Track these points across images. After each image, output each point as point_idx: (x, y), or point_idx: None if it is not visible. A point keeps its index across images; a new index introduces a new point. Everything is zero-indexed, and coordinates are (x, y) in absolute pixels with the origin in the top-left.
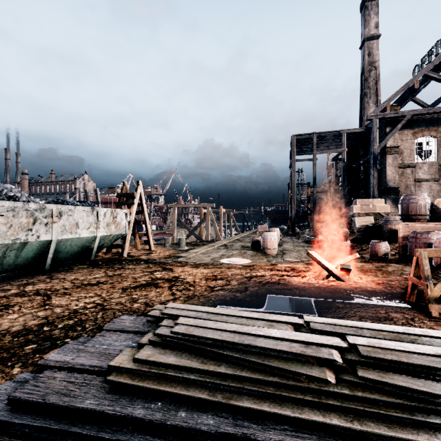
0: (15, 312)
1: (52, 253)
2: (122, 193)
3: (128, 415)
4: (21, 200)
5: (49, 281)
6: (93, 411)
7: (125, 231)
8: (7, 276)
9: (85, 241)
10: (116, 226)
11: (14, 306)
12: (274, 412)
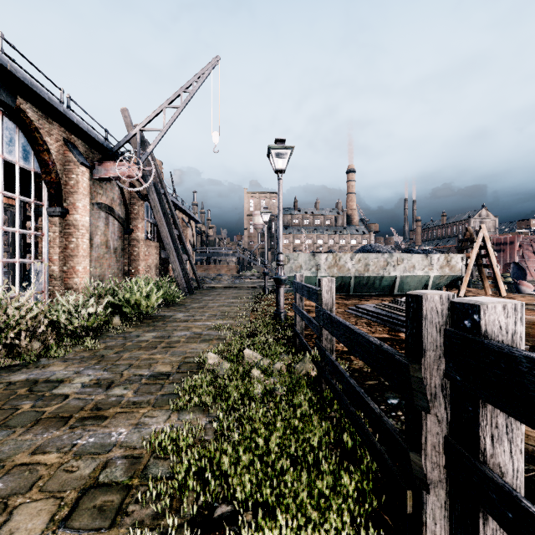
0: (369, 302)
1: (397, 284)
2: (463, 238)
3: (373, 310)
4: (382, 252)
5: (391, 298)
6: (367, 309)
7: (461, 274)
8: (376, 294)
9: (421, 279)
10: (450, 268)
11: (370, 301)
12: (400, 314)
